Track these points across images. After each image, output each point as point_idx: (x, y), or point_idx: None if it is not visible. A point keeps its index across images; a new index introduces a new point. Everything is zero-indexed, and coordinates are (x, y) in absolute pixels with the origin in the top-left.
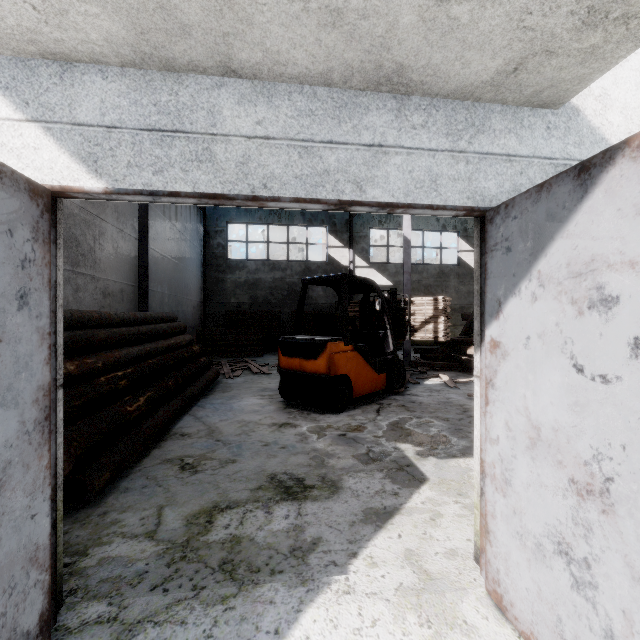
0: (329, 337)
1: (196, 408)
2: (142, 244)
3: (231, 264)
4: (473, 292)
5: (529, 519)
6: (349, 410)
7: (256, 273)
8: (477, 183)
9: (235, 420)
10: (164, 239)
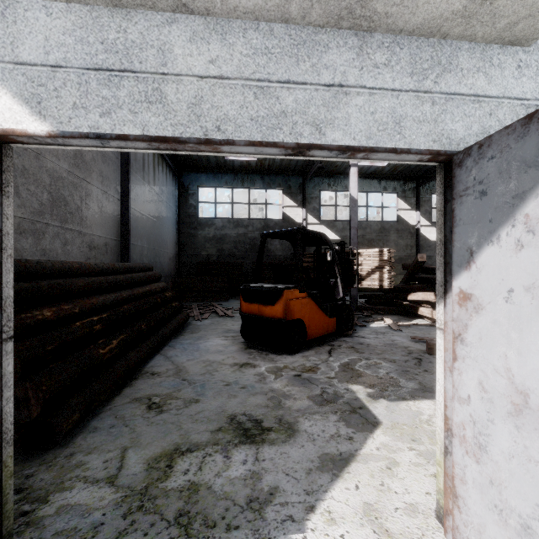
0: (285, 285)
1: (167, 348)
2: (124, 204)
3: (201, 222)
4: (410, 245)
5: (512, 494)
6: (303, 351)
7: (222, 229)
8: (443, 125)
9: (201, 360)
10: (143, 200)
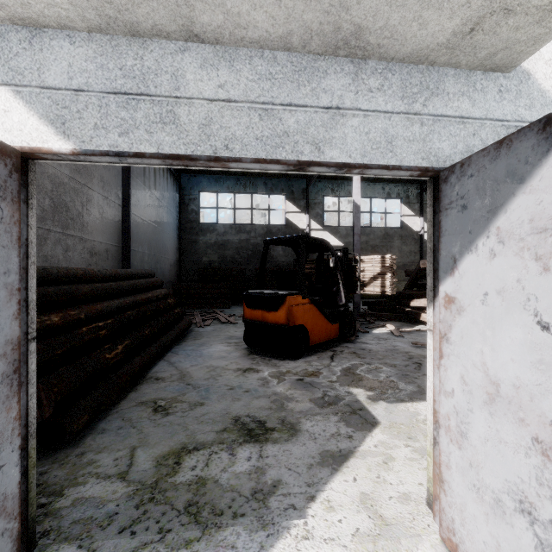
0: (288, 291)
1: (170, 354)
2: (125, 210)
3: (203, 227)
4: (414, 251)
5: (487, 473)
6: (306, 356)
7: (224, 235)
8: (431, 144)
9: (204, 365)
10: (144, 205)
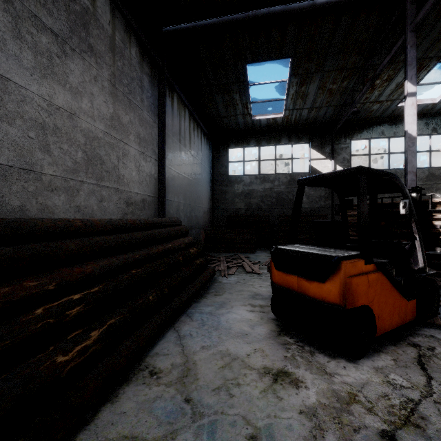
0: (339, 251)
1: (184, 318)
2: (160, 164)
3: (231, 179)
4: None
5: None
6: (371, 354)
7: (250, 185)
8: None
9: (218, 350)
10: (180, 161)
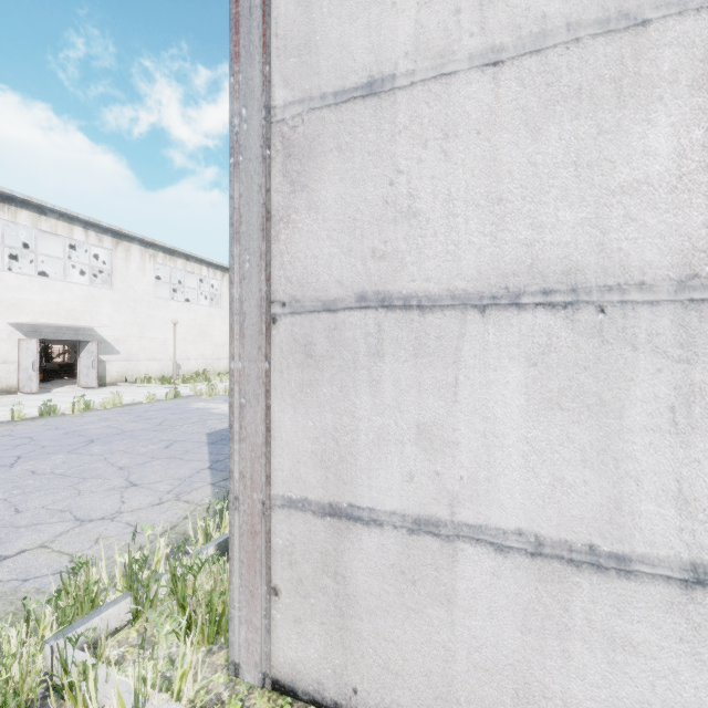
0: None
1: None
2: None
3: None
4: None
5: (85, 374)
6: None
7: None
8: (79, 337)
9: None
10: None
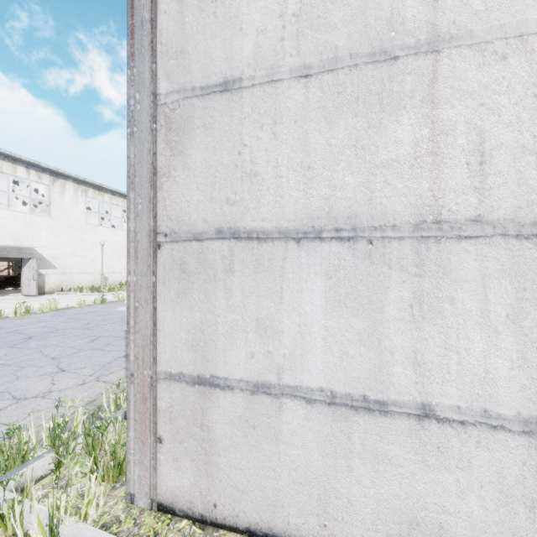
0: None
1: None
2: None
3: None
4: None
5: (26, 285)
6: None
7: None
8: (21, 255)
9: None
10: None
